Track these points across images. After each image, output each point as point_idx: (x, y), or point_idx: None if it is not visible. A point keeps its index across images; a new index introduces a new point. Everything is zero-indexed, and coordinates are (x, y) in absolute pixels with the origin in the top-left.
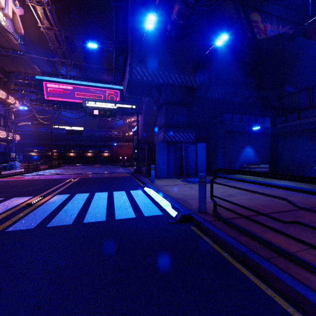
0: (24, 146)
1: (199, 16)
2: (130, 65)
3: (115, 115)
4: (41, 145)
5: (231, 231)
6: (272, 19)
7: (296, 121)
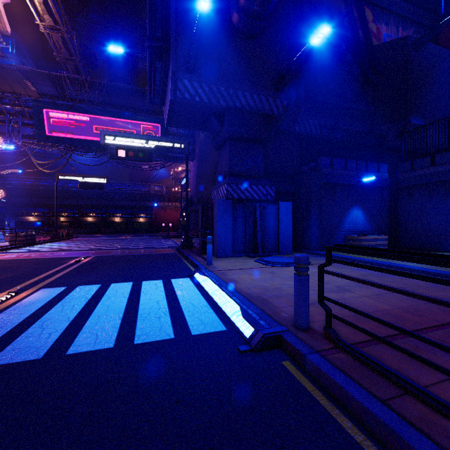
0: (18, 207)
1: (282, 3)
2: (172, 76)
3: (151, 158)
4: (44, 206)
5: (375, 383)
6: (389, 18)
7: (428, 168)
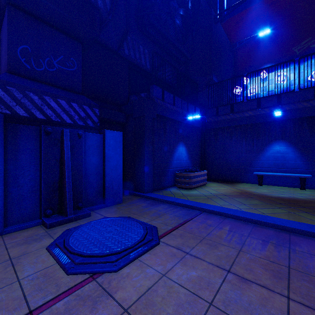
0: None
1: None
2: None
3: None
4: None
5: None
6: None
7: (229, 115)
